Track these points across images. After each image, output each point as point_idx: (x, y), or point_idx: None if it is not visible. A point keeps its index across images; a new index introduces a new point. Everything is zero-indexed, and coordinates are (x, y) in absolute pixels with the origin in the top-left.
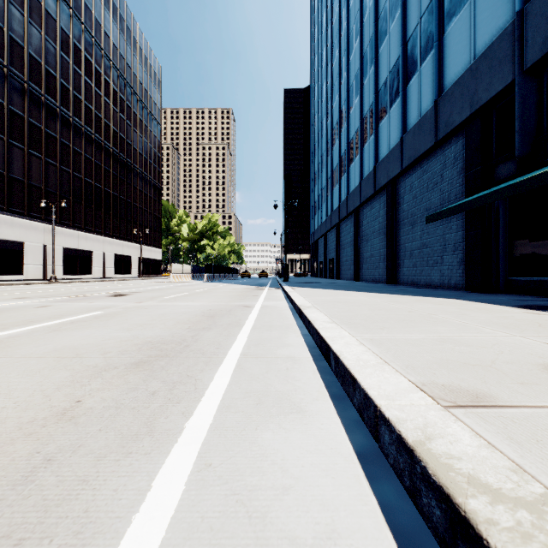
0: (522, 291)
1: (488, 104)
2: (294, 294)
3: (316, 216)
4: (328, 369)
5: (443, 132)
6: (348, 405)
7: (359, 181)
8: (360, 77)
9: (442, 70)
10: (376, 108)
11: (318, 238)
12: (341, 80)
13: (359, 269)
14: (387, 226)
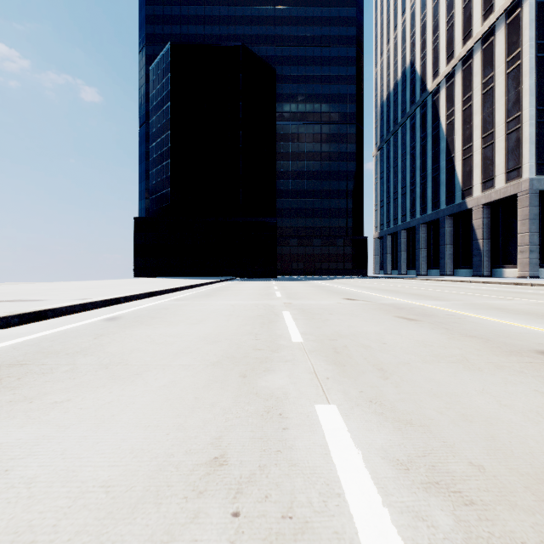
0: None
1: None
2: None
3: None
4: None
5: None
6: None
7: None
8: None
9: None
10: None
11: None
12: None
13: None
14: None
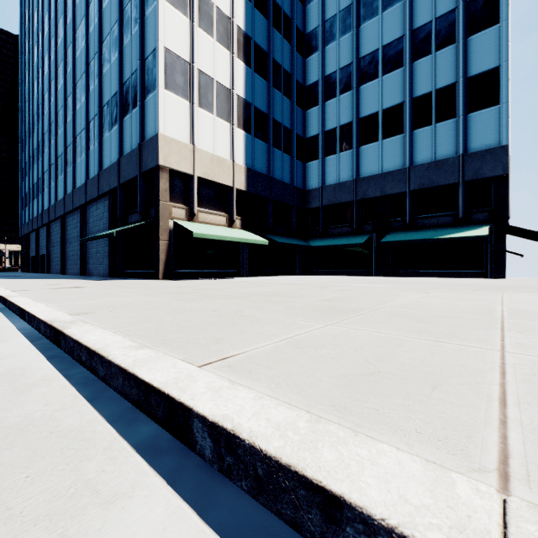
0: (125, 276)
1: (115, 189)
2: None
3: (27, 208)
4: None
5: (101, 192)
6: None
7: (63, 196)
8: (65, 114)
9: (102, 157)
10: (74, 148)
11: (29, 232)
12: (51, 98)
13: (65, 265)
14: (80, 236)
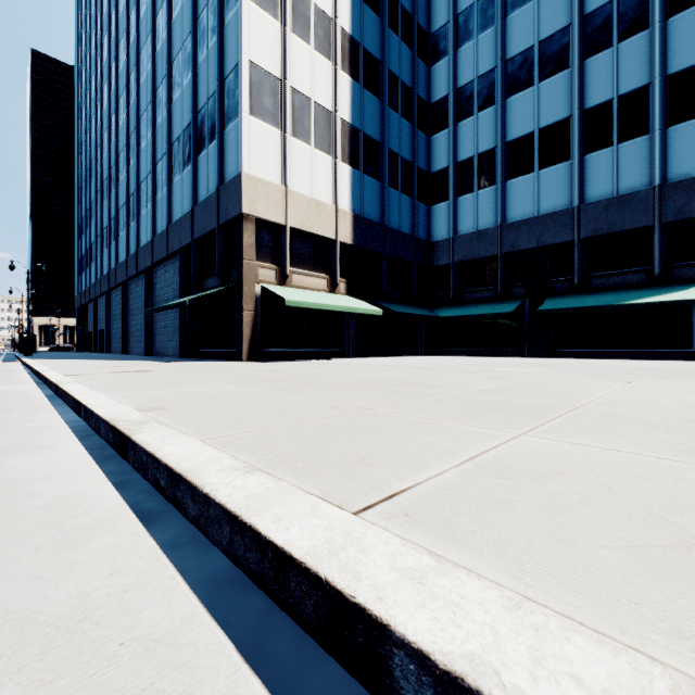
0: (200, 357)
1: (187, 247)
2: (31, 362)
3: (84, 273)
4: (88, 446)
5: (171, 250)
6: (103, 465)
7: (126, 257)
8: (127, 156)
9: (172, 207)
10: (138, 197)
11: (86, 302)
12: (111, 137)
13: (128, 342)
14: (146, 306)
